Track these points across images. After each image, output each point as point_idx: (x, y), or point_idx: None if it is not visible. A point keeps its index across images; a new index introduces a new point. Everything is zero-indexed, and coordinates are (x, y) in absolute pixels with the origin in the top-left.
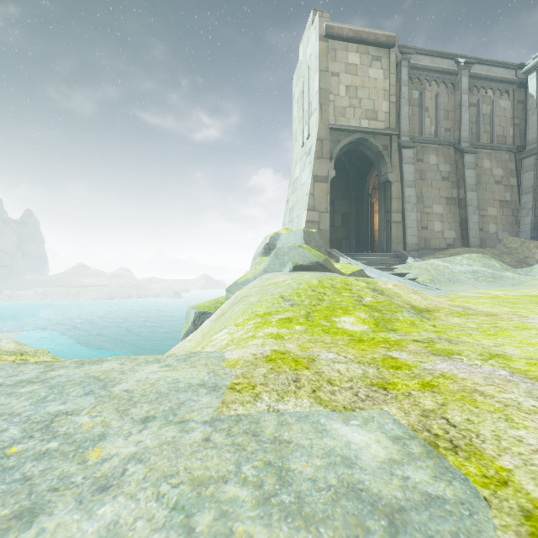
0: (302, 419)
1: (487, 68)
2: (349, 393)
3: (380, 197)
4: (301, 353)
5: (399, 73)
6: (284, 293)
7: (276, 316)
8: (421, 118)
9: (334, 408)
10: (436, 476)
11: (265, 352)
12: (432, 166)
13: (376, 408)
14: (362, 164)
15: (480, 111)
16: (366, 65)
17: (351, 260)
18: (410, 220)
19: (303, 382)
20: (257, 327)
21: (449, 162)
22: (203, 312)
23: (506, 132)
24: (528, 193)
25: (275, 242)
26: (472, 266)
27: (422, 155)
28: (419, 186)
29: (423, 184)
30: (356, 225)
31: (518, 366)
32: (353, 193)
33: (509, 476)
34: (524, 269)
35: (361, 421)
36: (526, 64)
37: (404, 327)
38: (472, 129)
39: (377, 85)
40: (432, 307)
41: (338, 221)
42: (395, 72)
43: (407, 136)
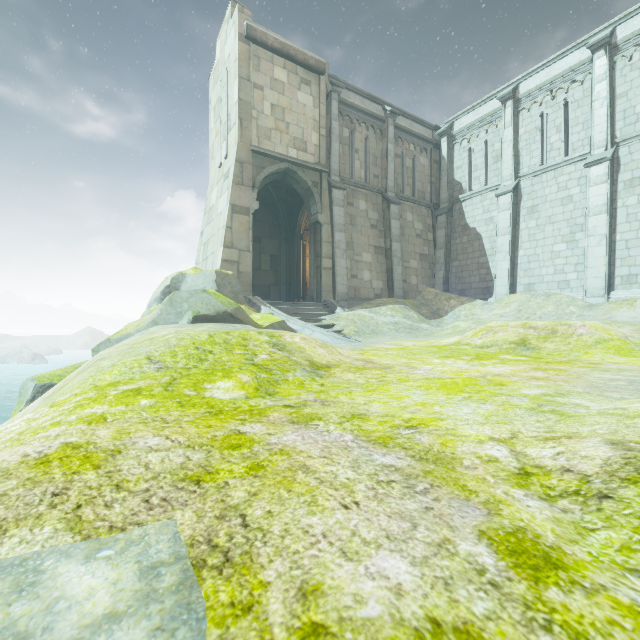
0: (6, 571)
1: (410, 122)
2: (136, 501)
3: (310, 240)
4: (109, 443)
5: (330, 105)
6: (154, 353)
7: (123, 387)
8: (352, 160)
9: (90, 534)
10: (161, 626)
11: (47, 450)
12: (362, 211)
13: (162, 519)
14: (293, 199)
15: (404, 163)
16: (294, 87)
17: (275, 309)
18: (340, 267)
19: (71, 494)
20: (78, 407)
21: (377, 210)
22: (48, 384)
23: (425, 188)
24: (441, 249)
25: (179, 285)
26: (395, 317)
27: (352, 199)
28: (349, 231)
29: (353, 230)
30: (287, 270)
31: (368, 427)
32: (283, 232)
33: (262, 594)
34: (436, 320)
35: (120, 548)
36: (440, 127)
37: (289, 389)
38: (398, 180)
39: (306, 112)
40: (335, 362)
41: (266, 263)
42: (325, 103)
43: (337, 176)
